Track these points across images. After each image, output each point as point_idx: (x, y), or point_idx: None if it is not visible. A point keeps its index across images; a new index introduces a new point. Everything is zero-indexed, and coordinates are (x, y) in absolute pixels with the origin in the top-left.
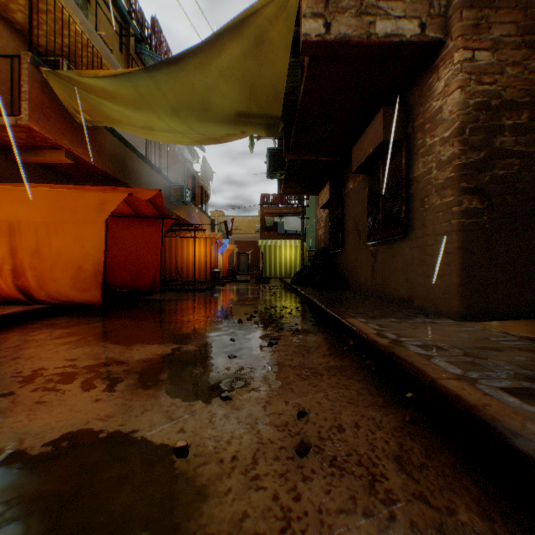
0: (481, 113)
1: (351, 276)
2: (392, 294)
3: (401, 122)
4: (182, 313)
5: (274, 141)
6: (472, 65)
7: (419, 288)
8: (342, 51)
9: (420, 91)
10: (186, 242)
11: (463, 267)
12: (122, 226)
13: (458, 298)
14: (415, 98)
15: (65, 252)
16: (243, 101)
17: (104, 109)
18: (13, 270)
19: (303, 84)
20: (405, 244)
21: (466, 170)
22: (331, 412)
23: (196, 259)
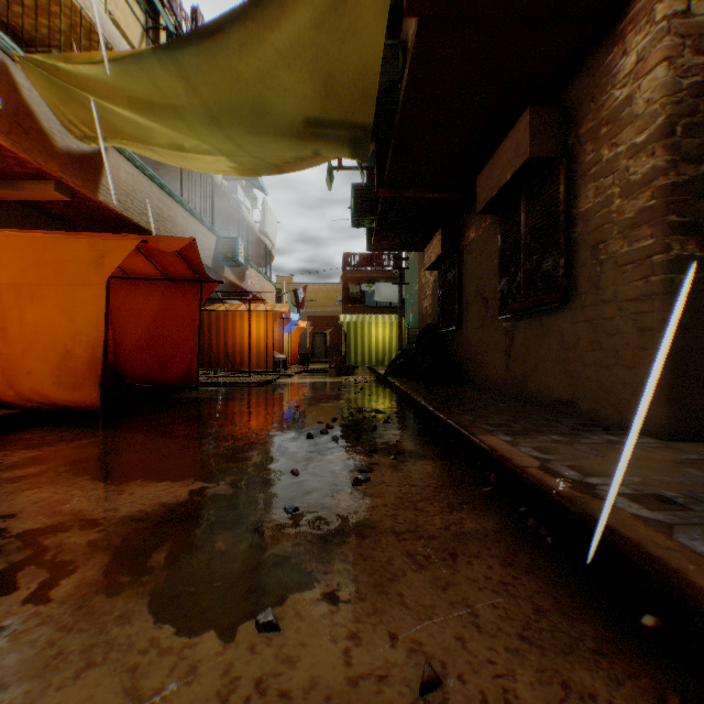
0: (701, 101)
1: (473, 365)
2: (540, 393)
3: (558, 129)
4: (224, 422)
5: (362, 173)
6: (686, 23)
7: (588, 385)
8: (471, 8)
9: (589, 78)
10: (240, 318)
11: (672, 353)
12: (143, 292)
13: (663, 403)
14: (582, 90)
15: (45, 330)
16: (316, 101)
17: (110, 119)
18: None
19: (406, 71)
20: (562, 317)
21: (676, 195)
22: (492, 671)
23: (254, 341)
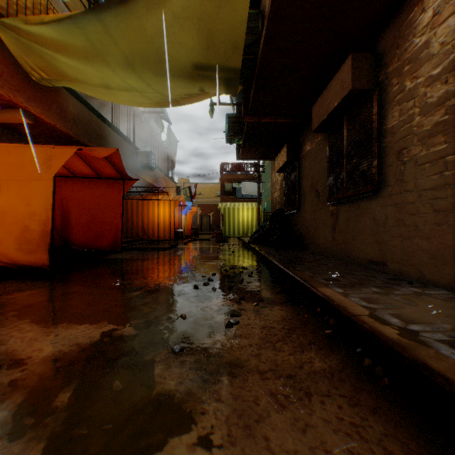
0: None
1: (308, 236)
2: (357, 256)
3: (371, 70)
4: (136, 276)
5: (233, 106)
6: None
7: (394, 251)
8: None
9: (395, 32)
10: (152, 204)
11: None
12: (84, 186)
13: (454, 265)
14: (389, 41)
15: (10, 211)
16: (201, 51)
17: (59, 66)
18: None
19: (264, 28)
20: (374, 202)
21: None
22: None
23: (161, 220)
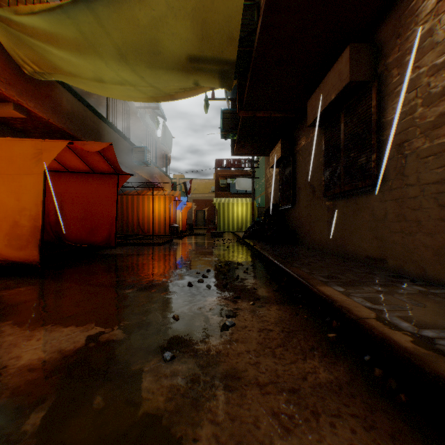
0: None
1: (303, 231)
2: (355, 252)
3: (370, 61)
4: (129, 272)
5: (228, 101)
6: None
7: (394, 247)
8: None
9: (396, 21)
10: (147, 200)
11: None
12: (78, 181)
13: None
14: (389, 30)
15: None
16: (195, 42)
17: (51, 59)
18: None
19: (260, 18)
20: (373, 197)
21: None
22: None
23: (156, 215)
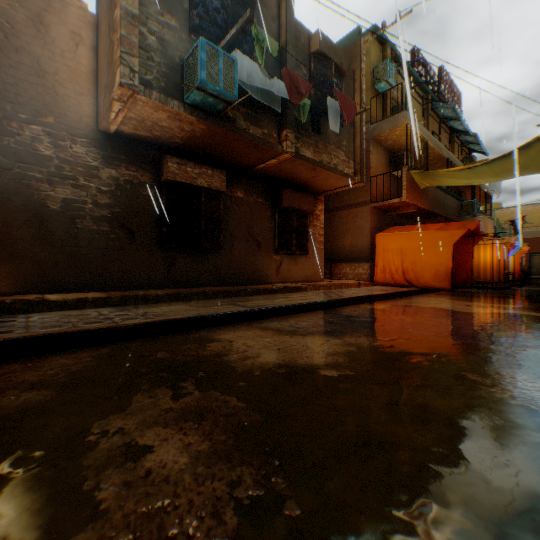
0: None
1: None
2: None
3: None
4: (503, 298)
5: None
6: None
7: None
8: None
9: None
10: (475, 248)
11: None
12: None
13: None
14: None
15: (428, 262)
16: None
17: (440, 180)
18: (402, 271)
19: None
20: None
21: None
22: None
23: (486, 263)
